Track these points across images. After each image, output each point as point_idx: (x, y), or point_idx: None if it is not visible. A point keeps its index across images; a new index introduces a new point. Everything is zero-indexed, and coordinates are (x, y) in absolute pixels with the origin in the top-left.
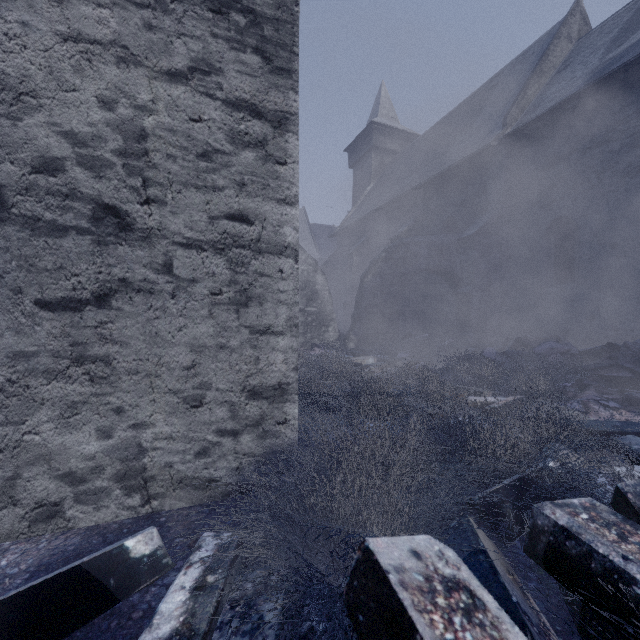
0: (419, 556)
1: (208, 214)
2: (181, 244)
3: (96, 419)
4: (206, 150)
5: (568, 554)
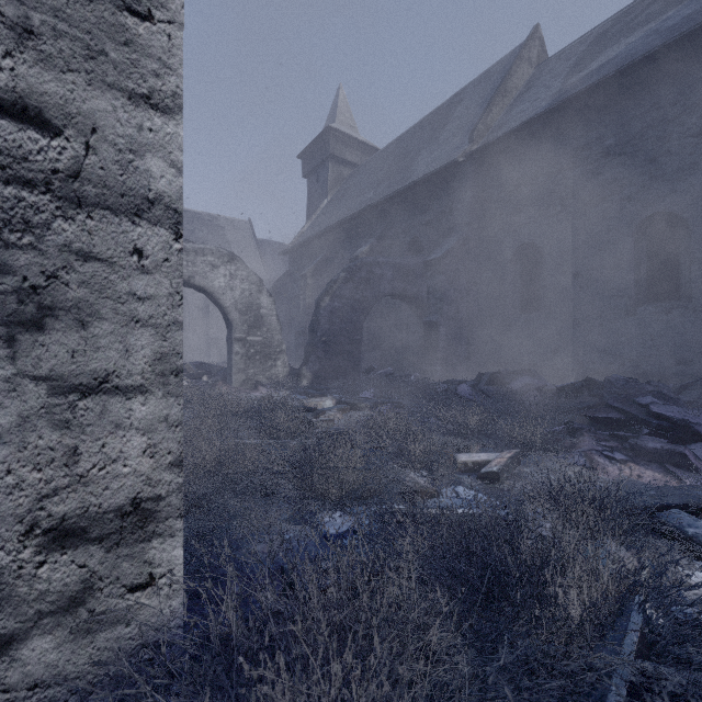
0: None
1: None
2: None
3: None
4: None
5: None
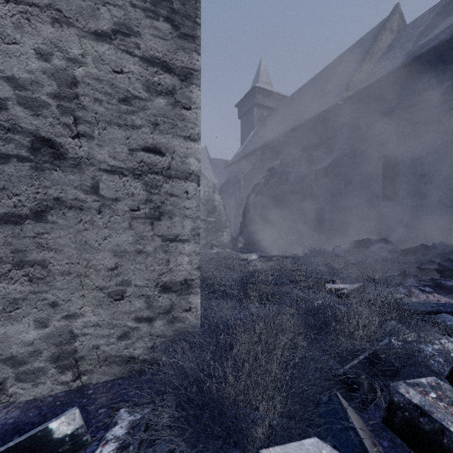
0: None
1: (128, 147)
2: (106, 170)
3: (34, 312)
4: (126, 96)
5: (422, 429)
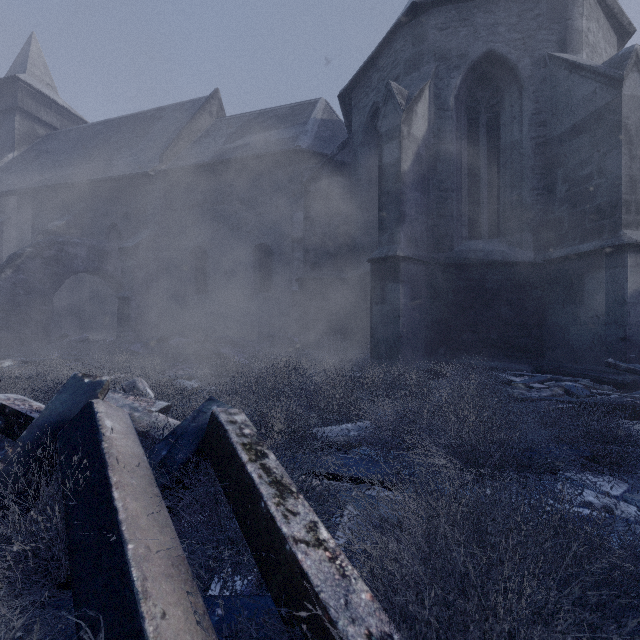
0: (7, 396)
1: None
2: None
3: None
4: None
5: None
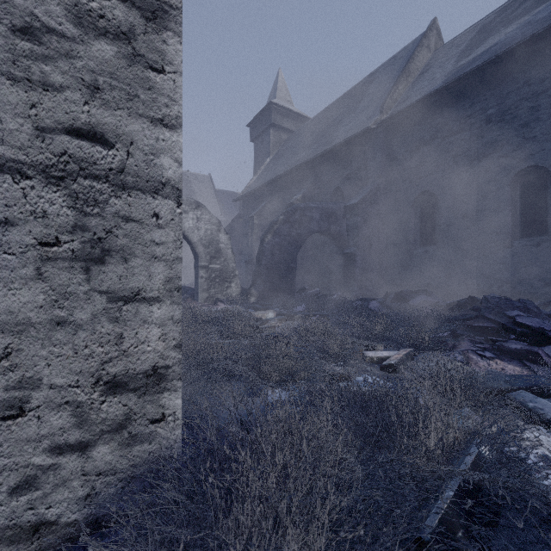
0: None
1: (34, 122)
2: None
3: None
4: (30, 24)
5: None
